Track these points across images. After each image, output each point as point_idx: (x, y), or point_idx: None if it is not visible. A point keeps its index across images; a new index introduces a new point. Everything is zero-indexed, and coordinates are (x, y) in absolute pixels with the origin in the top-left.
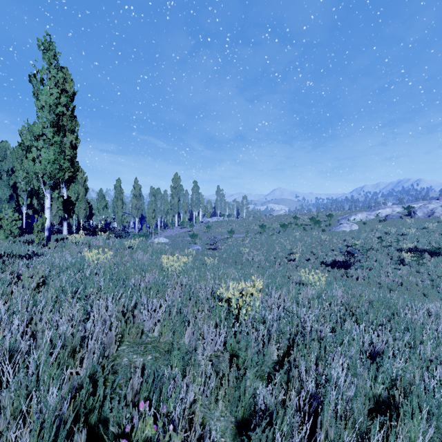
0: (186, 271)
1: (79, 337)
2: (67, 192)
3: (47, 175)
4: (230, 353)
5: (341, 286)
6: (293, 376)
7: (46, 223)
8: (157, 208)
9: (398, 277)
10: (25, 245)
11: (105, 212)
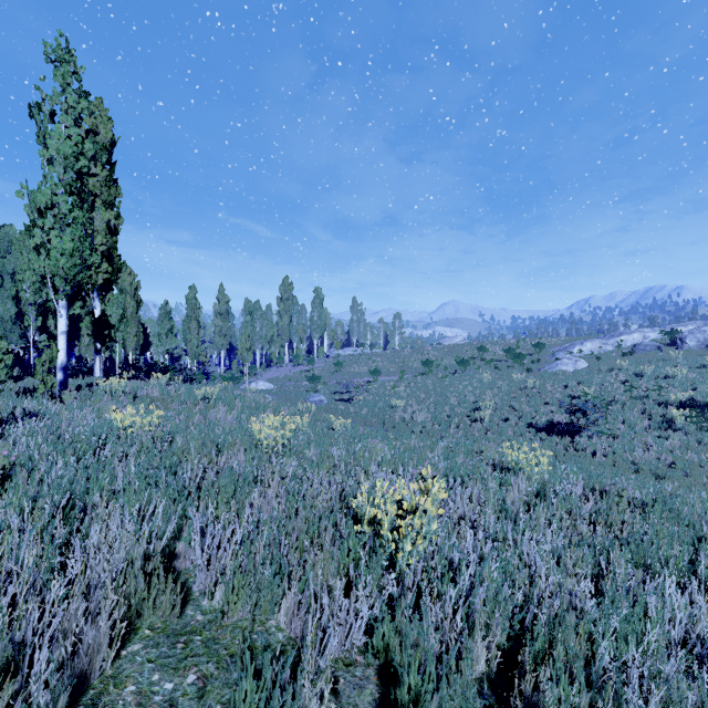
0: (295, 445)
1: None
2: (101, 306)
3: (61, 277)
4: (379, 655)
5: (576, 472)
6: None
7: (60, 358)
8: (254, 333)
9: (667, 453)
10: (19, 397)
11: (169, 340)
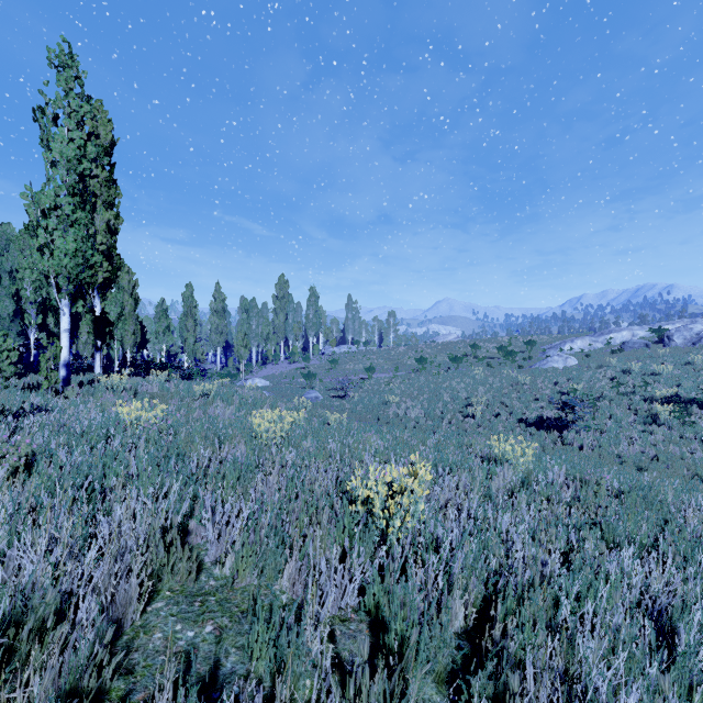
0: (293, 437)
1: (53, 598)
2: (101, 304)
3: (64, 276)
4: (371, 613)
5: (560, 463)
6: (506, 680)
7: (63, 355)
8: (251, 331)
9: (651, 447)
10: (24, 392)
11: (167, 337)
